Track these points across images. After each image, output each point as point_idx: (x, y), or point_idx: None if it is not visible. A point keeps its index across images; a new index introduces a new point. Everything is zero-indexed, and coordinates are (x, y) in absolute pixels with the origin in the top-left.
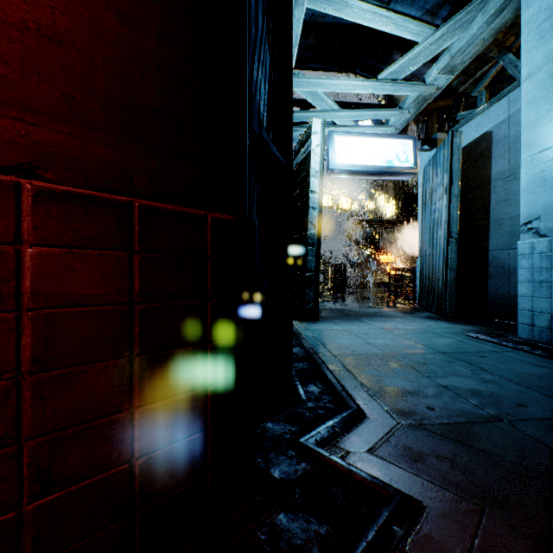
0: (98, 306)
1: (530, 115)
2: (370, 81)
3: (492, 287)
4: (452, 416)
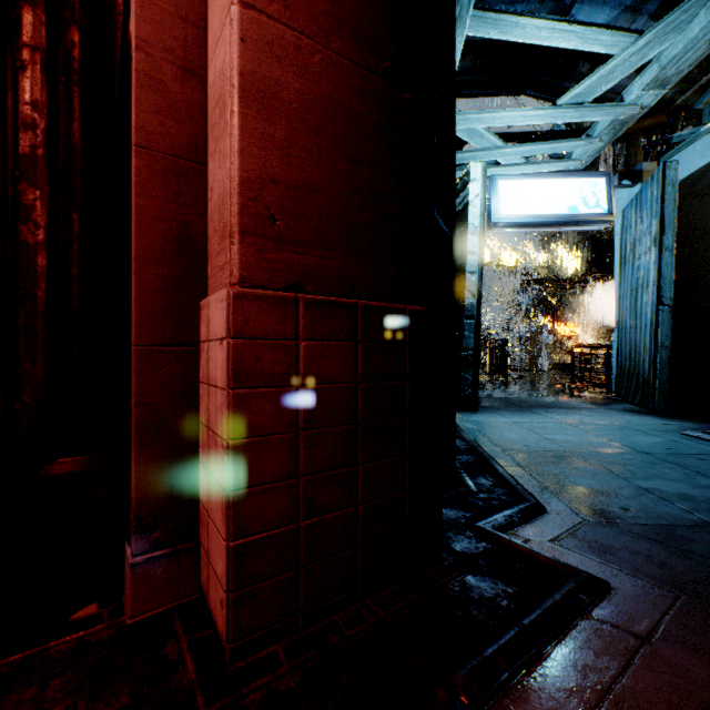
0: (338, 384)
1: None
2: (546, 109)
3: None
4: (651, 518)
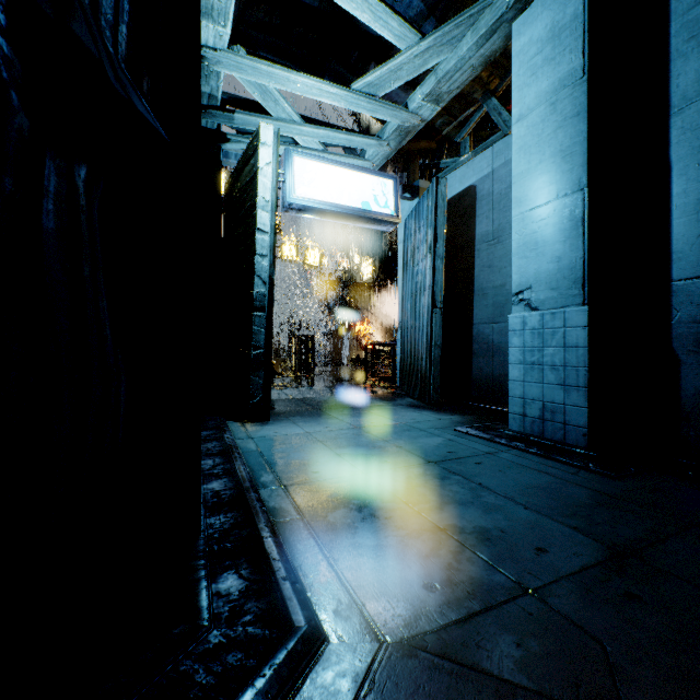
0: None
1: (521, 164)
2: (341, 89)
3: (476, 366)
4: (462, 601)
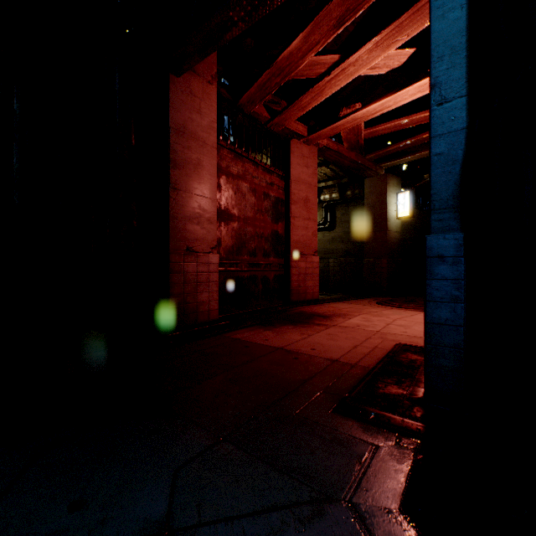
0: None
1: None
2: None
3: None
4: (255, 532)
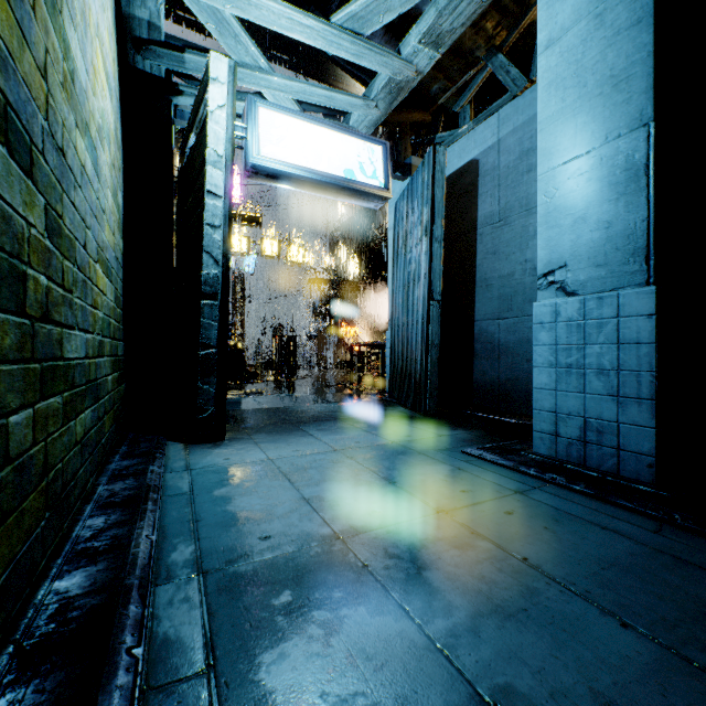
0: None
1: (551, 104)
2: (318, 20)
3: (478, 369)
4: None
